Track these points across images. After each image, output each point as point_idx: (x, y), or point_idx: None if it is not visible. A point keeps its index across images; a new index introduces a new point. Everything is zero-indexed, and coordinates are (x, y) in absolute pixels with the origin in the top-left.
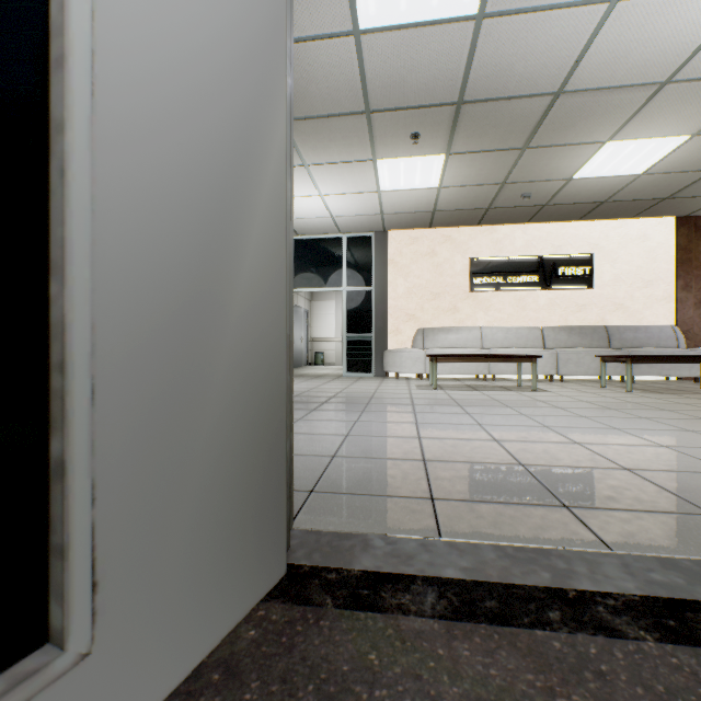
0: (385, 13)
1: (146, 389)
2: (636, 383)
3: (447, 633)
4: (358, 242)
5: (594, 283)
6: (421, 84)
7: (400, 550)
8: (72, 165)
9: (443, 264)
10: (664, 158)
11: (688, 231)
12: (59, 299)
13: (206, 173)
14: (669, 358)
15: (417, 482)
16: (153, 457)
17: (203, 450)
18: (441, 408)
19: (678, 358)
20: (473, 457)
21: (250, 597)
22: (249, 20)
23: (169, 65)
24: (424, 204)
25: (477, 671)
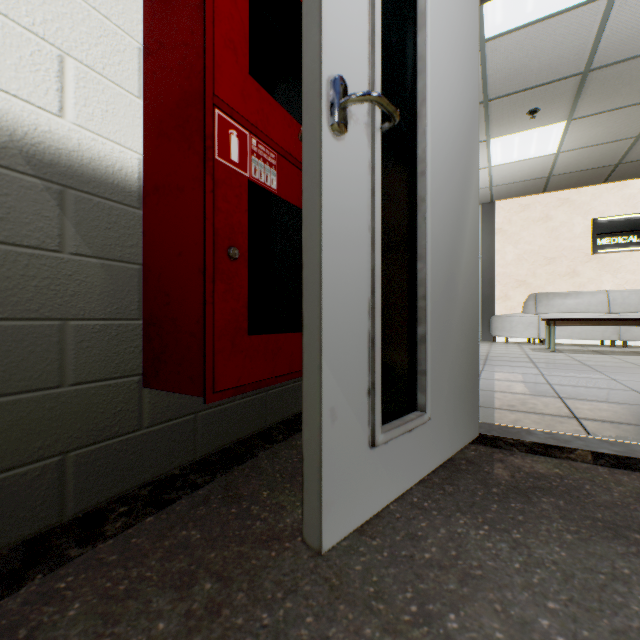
0: (510, 20)
1: (438, 311)
2: None
3: (608, 471)
4: None
5: None
6: (542, 66)
7: (557, 437)
8: (427, 214)
9: (558, 228)
10: None
11: None
12: (423, 270)
13: (453, 203)
14: None
15: (558, 408)
16: (440, 344)
17: (452, 347)
18: (565, 366)
19: None
20: (611, 399)
21: (466, 437)
22: (465, 109)
23: (444, 155)
24: (538, 171)
25: (635, 485)
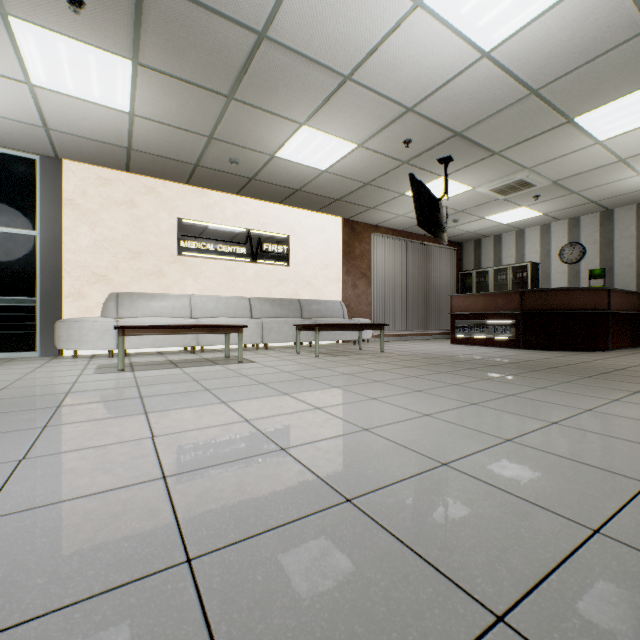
0: None
1: None
2: (320, 347)
3: None
4: (10, 163)
5: (291, 261)
6: None
7: None
8: None
9: (145, 219)
10: (340, 160)
11: (349, 231)
12: None
13: None
14: (343, 326)
15: None
16: None
17: None
18: (108, 406)
19: (348, 326)
20: (82, 572)
21: None
22: None
23: None
24: (114, 133)
25: None
